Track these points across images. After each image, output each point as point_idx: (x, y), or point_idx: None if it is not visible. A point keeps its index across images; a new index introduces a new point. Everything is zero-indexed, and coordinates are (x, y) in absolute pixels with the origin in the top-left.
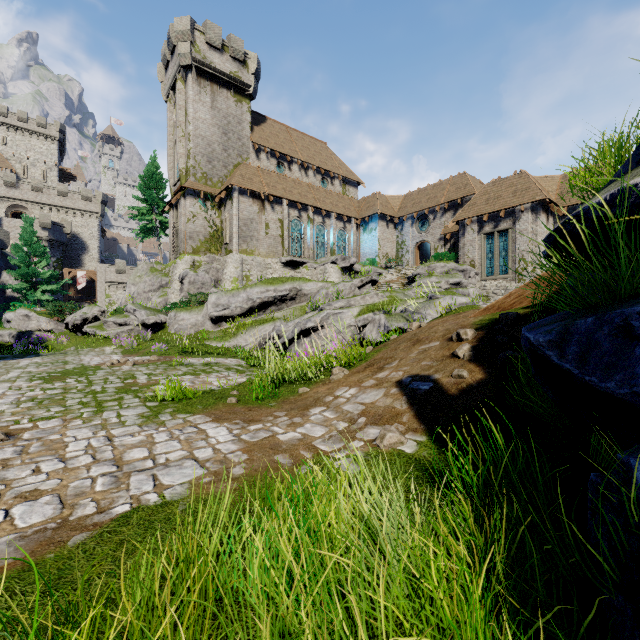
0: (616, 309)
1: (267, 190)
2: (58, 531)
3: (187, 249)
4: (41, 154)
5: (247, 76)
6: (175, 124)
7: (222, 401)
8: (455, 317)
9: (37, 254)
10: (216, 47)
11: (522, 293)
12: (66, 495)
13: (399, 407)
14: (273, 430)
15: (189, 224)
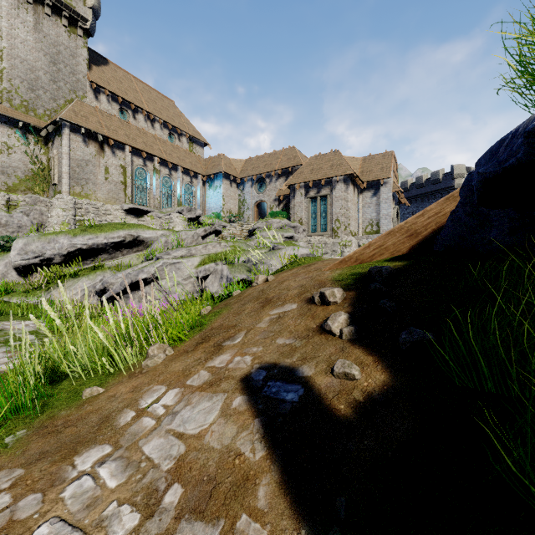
0: None
1: (106, 133)
2: None
3: None
4: None
5: (83, 8)
6: None
7: None
8: (306, 270)
9: None
10: None
11: (383, 243)
12: None
13: (249, 453)
14: None
15: (1, 156)
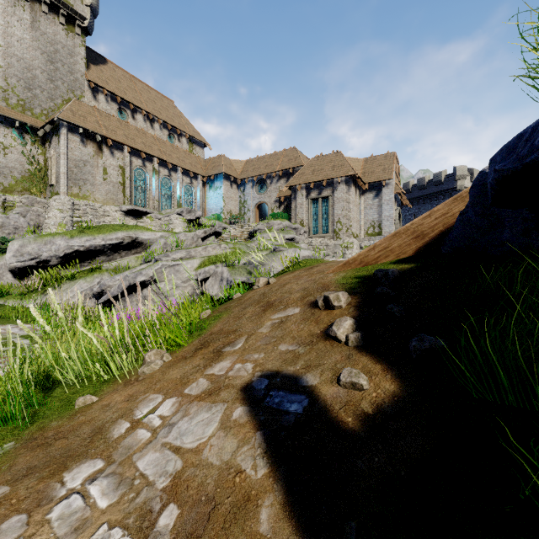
0: None
1: (105, 133)
2: None
3: None
4: None
5: (81, 6)
6: None
7: None
8: (308, 272)
9: None
10: None
11: (388, 245)
12: None
13: (250, 470)
14: None
15: None
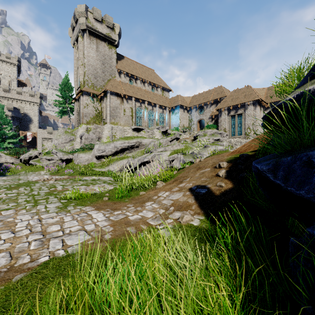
0: (303, 152)
1: (124, 92)
2: (7, 273)
3: (84, 122)
4: (8, 72)
5: (114, 35)
6: (78, 58)
7: (100, 199)
8: (217, 156)
9: (5, 123)
10: (98, 20)
11: (250, 144)
12: (14, 252)
13: (190, 201)
14: (126, 214)
15: (85, 109)
